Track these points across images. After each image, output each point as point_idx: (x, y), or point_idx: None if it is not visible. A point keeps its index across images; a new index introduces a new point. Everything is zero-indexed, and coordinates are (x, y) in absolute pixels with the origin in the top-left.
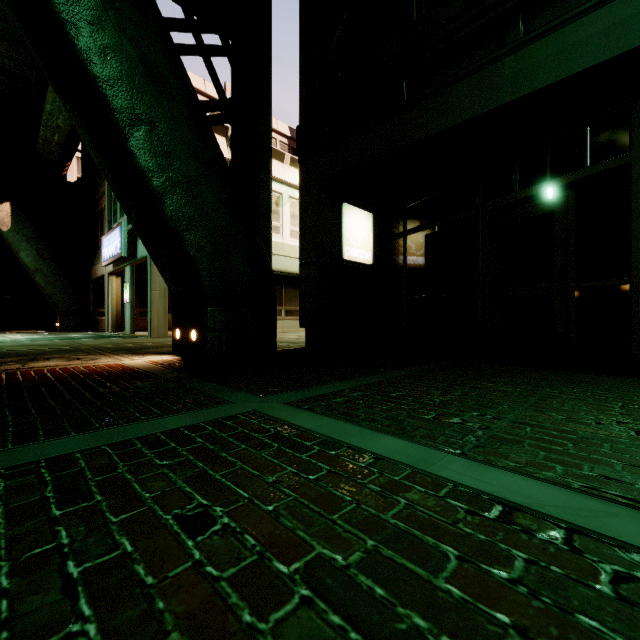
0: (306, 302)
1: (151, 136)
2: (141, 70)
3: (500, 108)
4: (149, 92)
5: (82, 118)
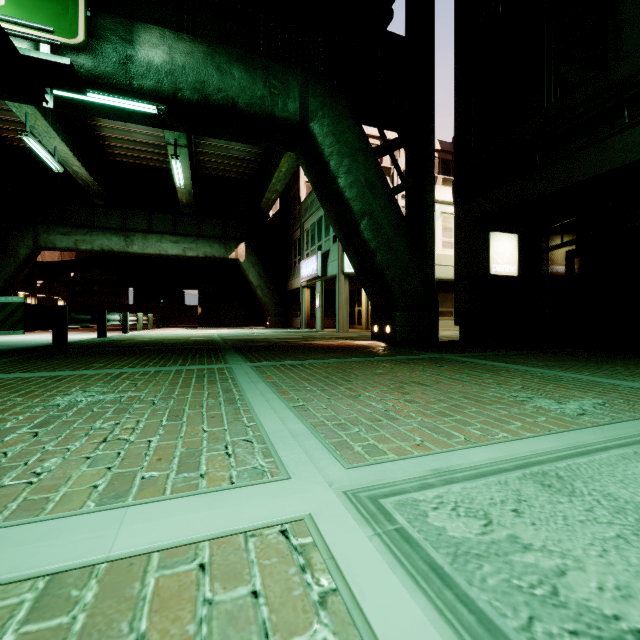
0: (460, 307)
1: (370, 221)
2: (365, 187)
3: (612, 170)
4: (369, 197)
5: (333, 215)
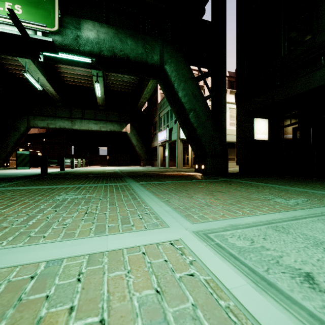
0: (239, 156)
1: (194, 113)
2: (192, 96)
3: (315, 87)
4: (193, 102)
5: (175, 110)
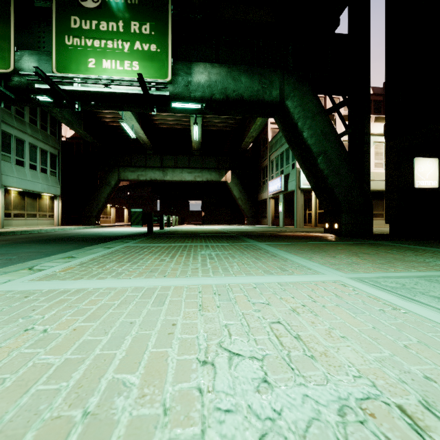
0: (389, 211)
1: (324, 157)
2: (321, 136)
3: None
4: (323, 142)
5: (298, 154)
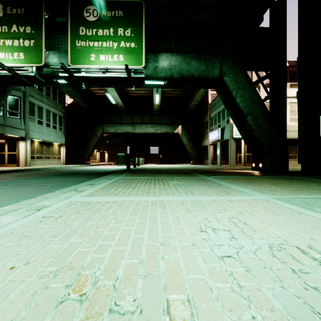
0: (301, 154)
1: (251, 116)
2: (249, 101)
3: None
4: (251, 105)
5: (233, 114)
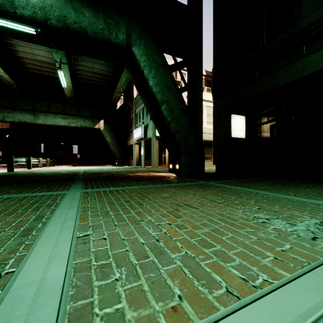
0: (216, 154)
1: (167, 105)
2: (164, 86)
3: (296, 79)
4: (166, 92)
5: (147, 102)
